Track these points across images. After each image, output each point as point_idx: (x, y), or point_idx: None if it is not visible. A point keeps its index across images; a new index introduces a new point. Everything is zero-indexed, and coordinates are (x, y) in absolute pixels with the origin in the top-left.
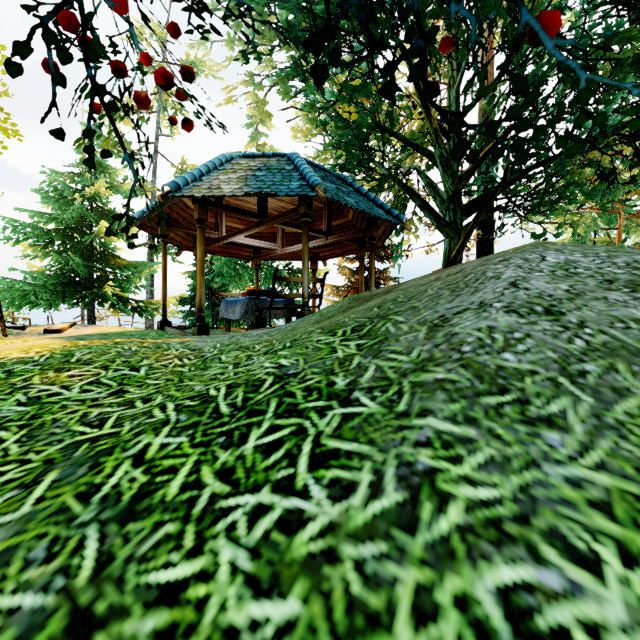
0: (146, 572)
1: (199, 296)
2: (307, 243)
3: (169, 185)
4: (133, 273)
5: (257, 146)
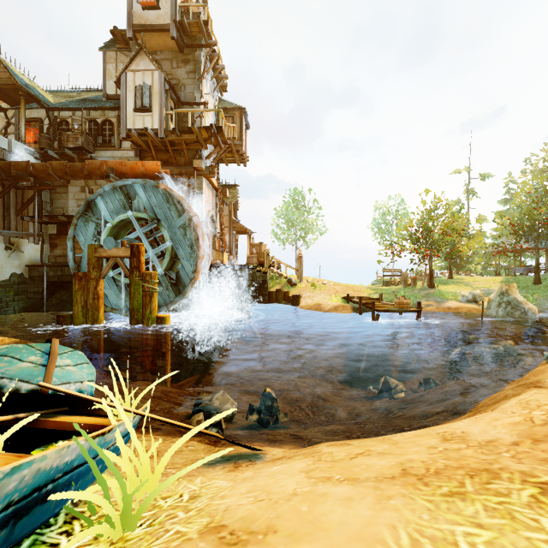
0: (543, 282)
1: (514, 268)
2: (547, 256)
3: (509, 247)
4: (472, 260)
5: (509, 195)
